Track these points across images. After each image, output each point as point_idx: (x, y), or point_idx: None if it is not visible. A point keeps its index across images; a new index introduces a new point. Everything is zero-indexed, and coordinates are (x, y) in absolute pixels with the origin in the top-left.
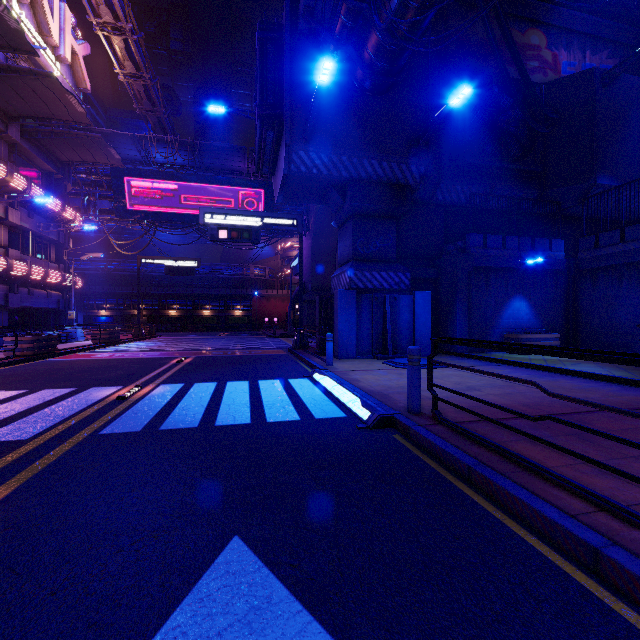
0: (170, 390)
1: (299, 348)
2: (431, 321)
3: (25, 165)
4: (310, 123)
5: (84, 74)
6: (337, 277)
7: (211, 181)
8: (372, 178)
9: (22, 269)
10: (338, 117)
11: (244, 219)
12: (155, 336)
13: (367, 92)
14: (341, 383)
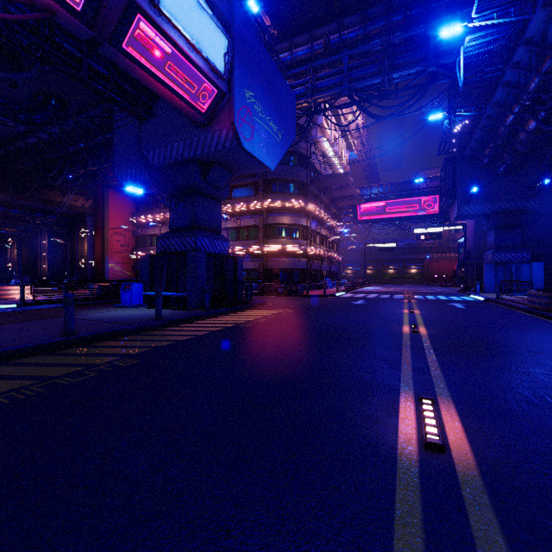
0: (419, 296)
1: (464, 290)
2: (550, 277)
3: (329, 213)
4: (469, 199)
5: (348, 166)
6: (486, 255)
7: (404, 197)
8: (505, 210)
9: (335, 256)
10: (484, 189)
11: (433, 229)
12: (370, 285)
13: (500, 175)
14: (479, 296)
